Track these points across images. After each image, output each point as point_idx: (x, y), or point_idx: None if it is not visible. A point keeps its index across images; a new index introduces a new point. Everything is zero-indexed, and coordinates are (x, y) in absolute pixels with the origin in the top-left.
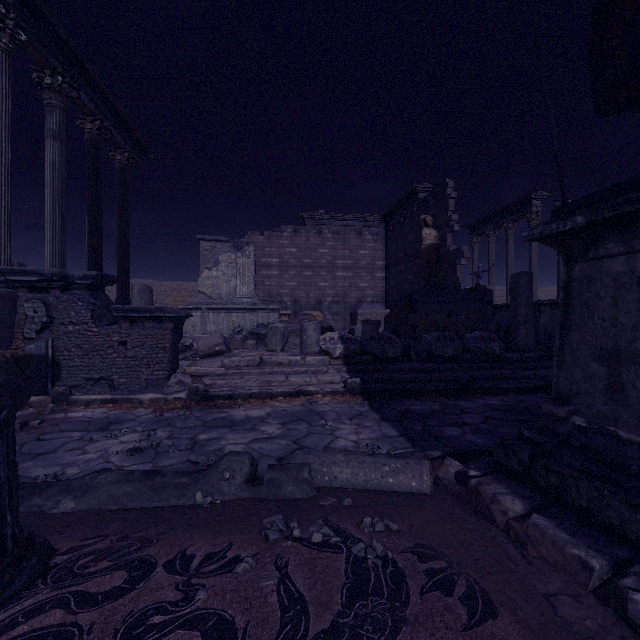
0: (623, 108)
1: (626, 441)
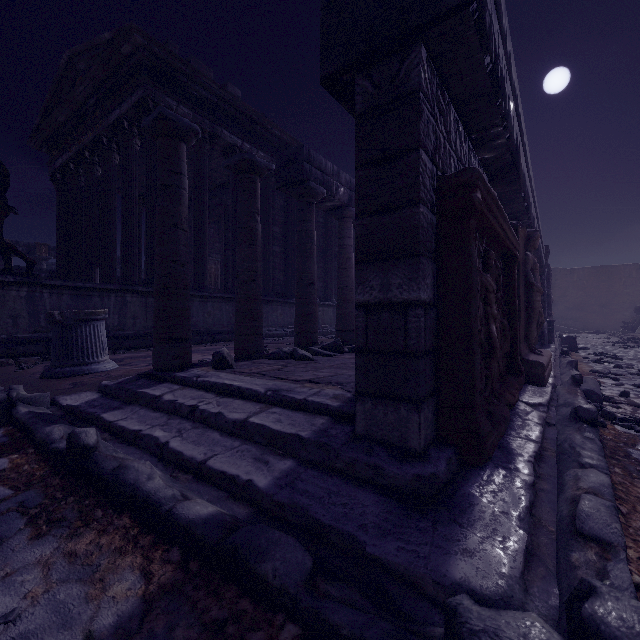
0: (4, 247)
1: (20, 337)
